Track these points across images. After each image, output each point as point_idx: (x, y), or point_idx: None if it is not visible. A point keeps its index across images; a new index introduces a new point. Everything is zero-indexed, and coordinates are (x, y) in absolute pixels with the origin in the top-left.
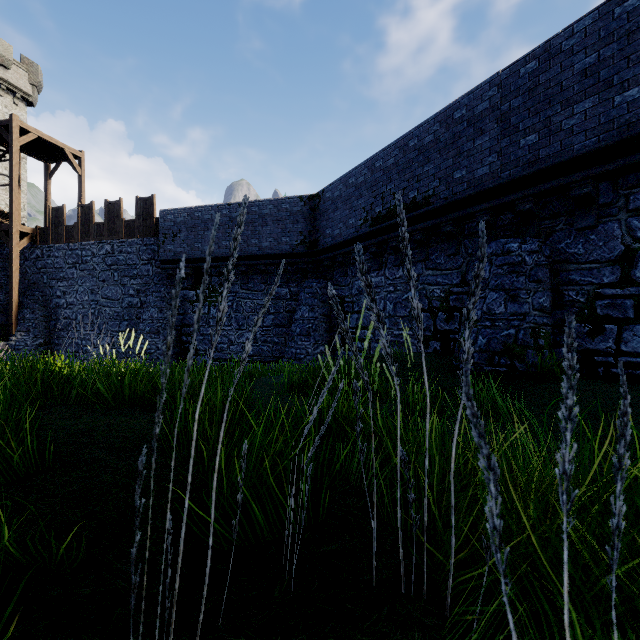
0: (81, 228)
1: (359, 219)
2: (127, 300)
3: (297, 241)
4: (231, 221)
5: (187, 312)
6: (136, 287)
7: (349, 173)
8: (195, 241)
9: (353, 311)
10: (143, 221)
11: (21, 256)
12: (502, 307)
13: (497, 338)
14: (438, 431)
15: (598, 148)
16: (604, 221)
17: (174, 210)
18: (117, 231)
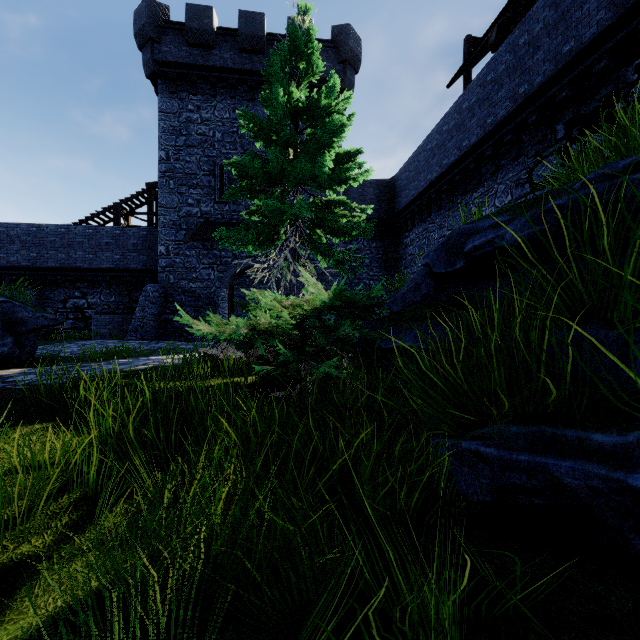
0: None
1: None
2: None
3: None
4: None
5: None
6: None
7: None
8: None
9: None
10: None
11: None
12: None
13: None
14: None
15: (55, 267)
16: (59, 288)
17: None
18: None
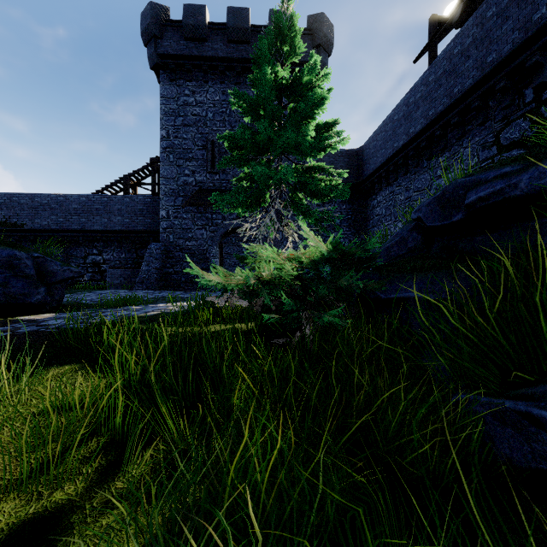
0: None
1: None
2: None
3: None
4: None
5: None
6: None
7: None
8: None
9: None
10: None
11: None
12: None
13: None
14: None
15: (77, 230)
16: (81, 247)
17: None
18: None
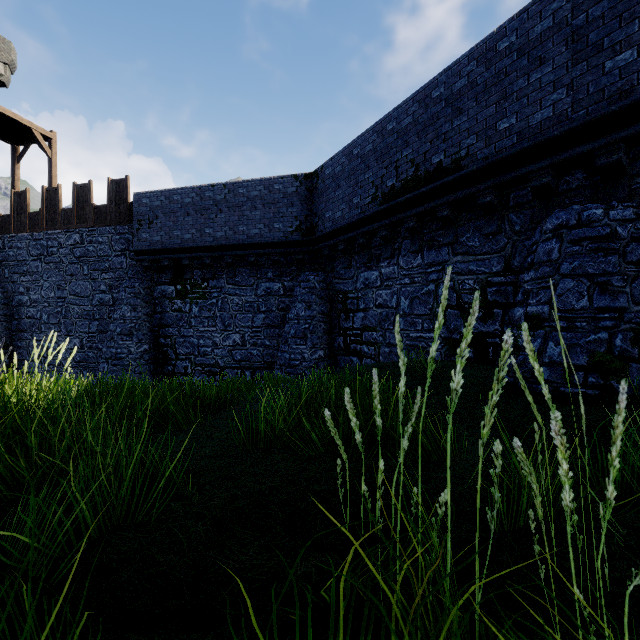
0: (46, 215)
1: (366, 196)
2: (98, 297)
3: (291, 227)
4: (215, 205)
5: (165, 310)
6: (108, 282)
7: (353, 142)
8: (174, 228)
9: (358, 309)
10: (116, 206)
11: None
12: (584, 300)
13: (580, 345)
14: None
15: None
16: None
17: (150, 193)
18: (86, 218)
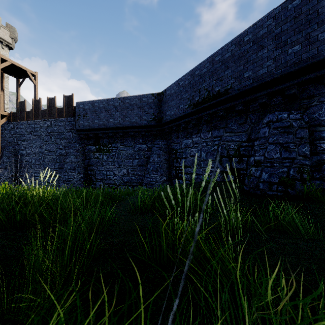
0: (34, 112)
1: (186, 105)
2: (58, 151)
3: (151, 118)
4: (114, 108)
5: (91, 158)
6: (63, 144)
7: (180, 79)
8: (95, 119)
9: (182, 157)
10: (67, 108)
11: (2, 128)
12: (278, 154)
13: (275, 174)
14: (260, 254)
15: None
16: None
17: (83, 102)
18: (53, 114)
